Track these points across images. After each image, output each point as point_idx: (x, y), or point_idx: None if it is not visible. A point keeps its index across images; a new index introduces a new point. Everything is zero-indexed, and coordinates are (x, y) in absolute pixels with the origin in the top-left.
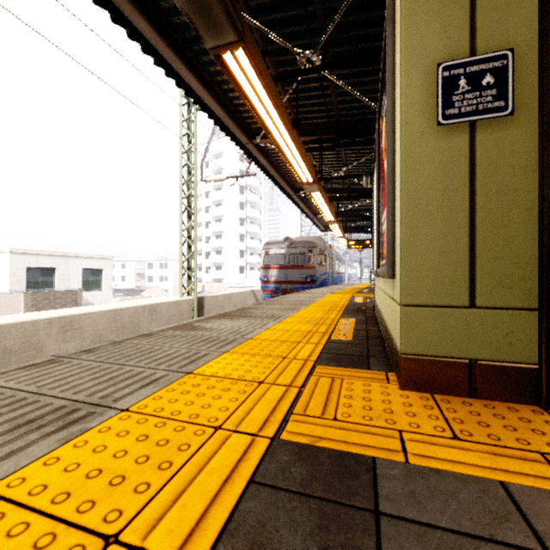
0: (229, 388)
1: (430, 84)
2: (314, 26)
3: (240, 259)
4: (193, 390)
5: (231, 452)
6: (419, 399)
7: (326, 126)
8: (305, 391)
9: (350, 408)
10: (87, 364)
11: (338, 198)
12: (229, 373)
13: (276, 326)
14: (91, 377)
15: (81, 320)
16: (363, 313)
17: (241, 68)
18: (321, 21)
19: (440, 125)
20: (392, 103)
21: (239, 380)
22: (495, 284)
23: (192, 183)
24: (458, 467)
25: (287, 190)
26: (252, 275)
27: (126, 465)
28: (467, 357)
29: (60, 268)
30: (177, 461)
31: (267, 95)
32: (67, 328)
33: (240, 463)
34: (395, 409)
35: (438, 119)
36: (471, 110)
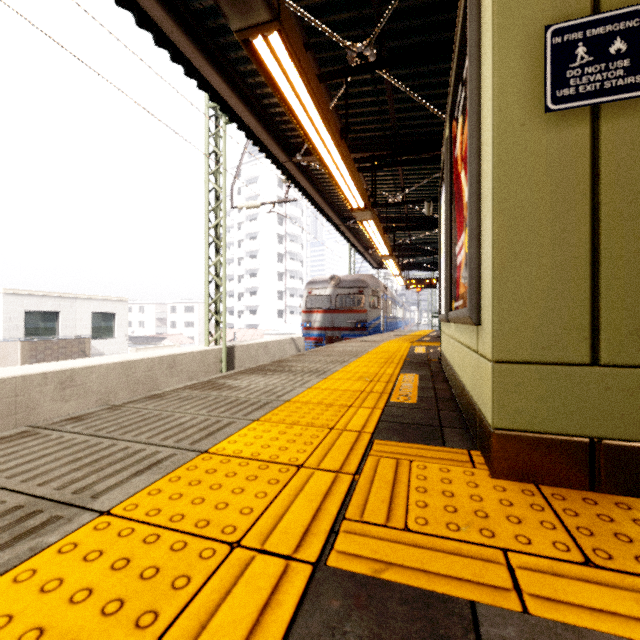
0: (257, 475)
1: (534, 55)
2: (367, 12)
3: (278, 302)
4: (206, 479)
5: (252, 591)
6: (521, 493)
7: (380, 141)
8: (361, 480)
9: (426, 509)
10: (69, 439)
11: (394, 229)
12: (257, 451)
13: (320, 383)
14: (70, 458)
15: (84, 375)
16: (428, 366)
17: (276, 59)
18: (377, 6)
19: (549, 112)
20: (477, 88)
21: (270, 462)
22: (628, 332)
23: (220, 210)
24: (608, 623)
25: (333, 219)
26: (292, 320)
27: (86, 618)
28: (587, 434)
29: (65, 312)
30: (167, 609)
31: (310, 96)
32: (66, 385)
33: (264, 614)
34: (491, 511)
35: (546, 102)
36: (593, 89)
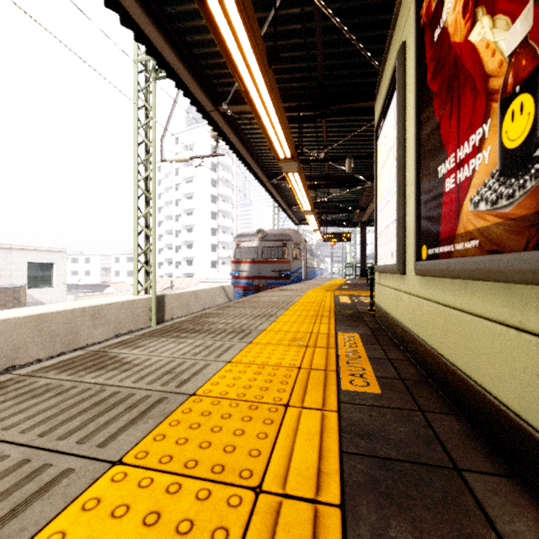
0: None
1: None
2: None
3: (211, 254)
4: None
5: None
6: None
7: (307, 91)
8: None
9: None
10: None
11: (315, 186)
12: None
13: (244, 352)
14: None
15: None
16: (362, 321)
17: None
18: None
19: None
20: None
21: None
22: None
23: (150, 164)
24: None
25: (260, 176)
26: (224, 269)
27: None
28: None
29: None
30: None
31: None
32: None
33: None
34: None
35: None
36: None
